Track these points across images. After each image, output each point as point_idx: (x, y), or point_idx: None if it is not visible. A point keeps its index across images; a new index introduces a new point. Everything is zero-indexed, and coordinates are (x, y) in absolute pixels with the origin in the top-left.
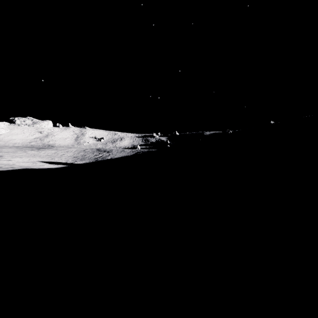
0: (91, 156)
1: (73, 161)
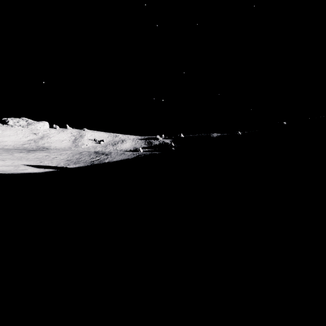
0: (87, 159)
1: (65, 165)
